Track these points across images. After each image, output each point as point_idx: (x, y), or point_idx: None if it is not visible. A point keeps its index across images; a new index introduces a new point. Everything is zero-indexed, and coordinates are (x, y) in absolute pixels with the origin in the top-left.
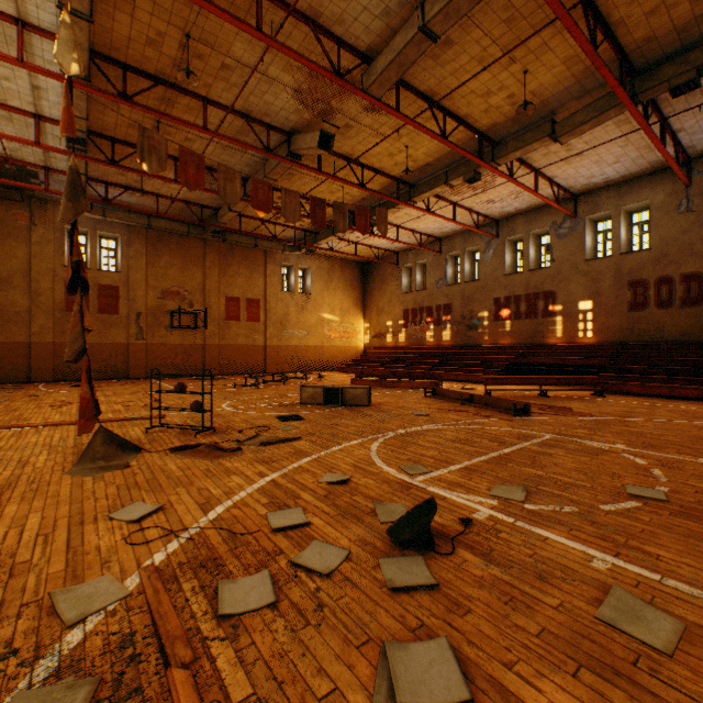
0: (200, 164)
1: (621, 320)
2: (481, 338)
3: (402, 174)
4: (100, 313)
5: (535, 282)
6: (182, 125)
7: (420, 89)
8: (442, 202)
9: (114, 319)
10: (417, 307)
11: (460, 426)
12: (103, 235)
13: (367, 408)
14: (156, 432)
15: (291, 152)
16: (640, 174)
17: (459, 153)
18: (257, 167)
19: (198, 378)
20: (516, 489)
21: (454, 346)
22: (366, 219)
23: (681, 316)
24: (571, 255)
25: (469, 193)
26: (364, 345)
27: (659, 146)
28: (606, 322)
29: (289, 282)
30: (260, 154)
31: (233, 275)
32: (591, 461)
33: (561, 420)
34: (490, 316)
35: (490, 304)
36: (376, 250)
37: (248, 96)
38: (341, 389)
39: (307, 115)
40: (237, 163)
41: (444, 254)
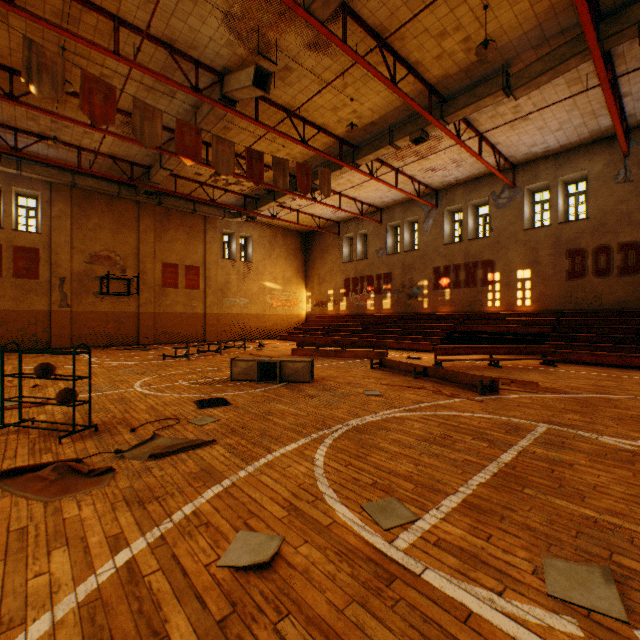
0: (109, 95)
1: (559, 288)
2: (421, 307)
3: (347, 128)
4: (16, 277)
5: (474, 252)
6: (86, 46)
7: (369, 22)
8: (384, 168)
9: (33, 284)
10: (358, 276)
11: (426, 412)
12: (21, 192)
13: (309, 385)
14: (9, 433)
15: (224, 95)
16: (579, 144)
17: (409, 104)
18: (189, 117)
19: (129, 348)
20: (590, 574)
21: (394, 314)
22: (308, 178)
23: (619, 285)
24: (510, 224)
25: (412, 159)
26: (306, 313)
27: (611, 107)
28: (545, 290)
29: (230, 250)
30: (187, 93)
31: (170, 240)
32: (638, 479)
33: (537, 399)
34: (430, 285)
35: (430, 273)
36: (317, 220)
37: (169, 17)
38: (278, 363)
39: (240, 51)
40: (165, 110)
41: (384, 224)
